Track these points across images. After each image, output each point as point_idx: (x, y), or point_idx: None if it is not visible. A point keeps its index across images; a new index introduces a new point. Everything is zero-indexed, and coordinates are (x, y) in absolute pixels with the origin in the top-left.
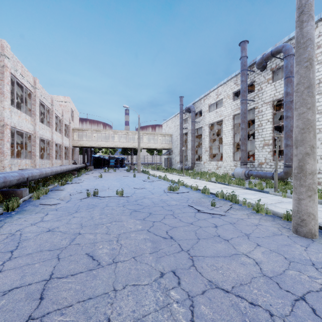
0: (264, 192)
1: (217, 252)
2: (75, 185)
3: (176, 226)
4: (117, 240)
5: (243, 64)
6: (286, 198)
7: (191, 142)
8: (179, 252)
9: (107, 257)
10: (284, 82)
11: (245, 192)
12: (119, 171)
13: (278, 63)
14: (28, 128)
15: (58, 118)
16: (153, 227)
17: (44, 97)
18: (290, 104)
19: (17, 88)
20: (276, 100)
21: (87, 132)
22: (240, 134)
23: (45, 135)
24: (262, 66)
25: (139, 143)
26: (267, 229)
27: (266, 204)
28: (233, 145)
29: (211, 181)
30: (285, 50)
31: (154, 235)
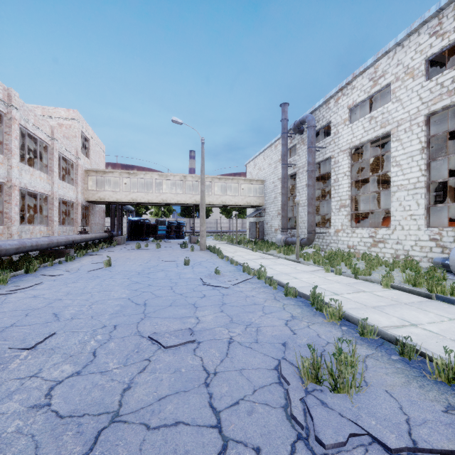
0: None
1: None
2: None
3: None
4: None
5: None
6: None
7: (307, 189)
8: None
9: None
10: None
11: None
12: (167, 247)
13: None
14: None
15: (38, 141)
16: None
17: None
18: None
19: None
20: None
21: (112, 175)
22: None
23: None
24: None
25: (202, 193)
26: None
27: None
28: (425, 188)
29: (403, 288)
30: None
31: None
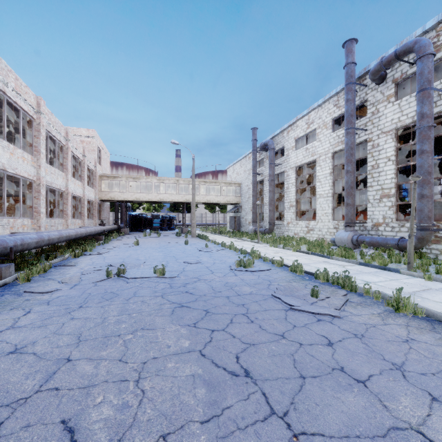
0: (391, 271)
1: (350, 420)
2: (95, 258)
3: (254, 343)
4: (138, 380)
5: (349, 74)
6: (432, 282)
7: (269, 194)
8: (267, 419)
9: (104, 436)
10: (416, 97)
11: (359, 270)
12: (165, 236)
13: (406, 71)
14: (27, 172)
15: (77, 159)
16: (210, 343)
17: (53, 128)
18: (427, 132)
19: (13, 113)
20: (402, 128)
21: (120, 179)
22: (345, 180)
23: (56, 183)
24: (380, 76)
25: (193, 195)
26: (433, 351)
27: (413, 297)
28: (332, 197)
29: (301, 251)
30: (419, 48)
31: (212, 365)
